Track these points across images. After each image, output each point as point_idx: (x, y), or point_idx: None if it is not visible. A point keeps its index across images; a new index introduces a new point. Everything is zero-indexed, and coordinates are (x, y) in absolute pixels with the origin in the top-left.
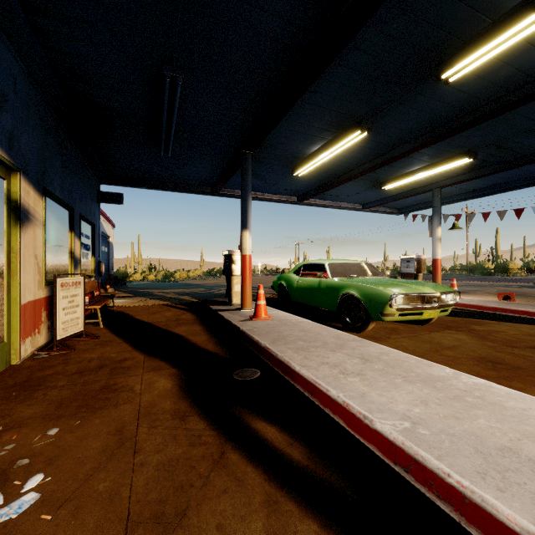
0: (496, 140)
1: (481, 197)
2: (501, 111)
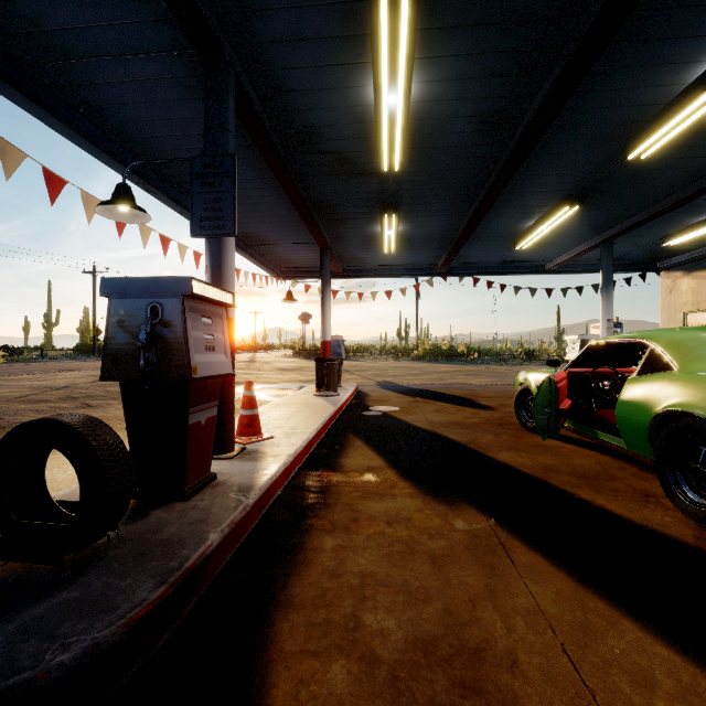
0: (399, 176)
1: (17, 104)
2: (484, 206)
